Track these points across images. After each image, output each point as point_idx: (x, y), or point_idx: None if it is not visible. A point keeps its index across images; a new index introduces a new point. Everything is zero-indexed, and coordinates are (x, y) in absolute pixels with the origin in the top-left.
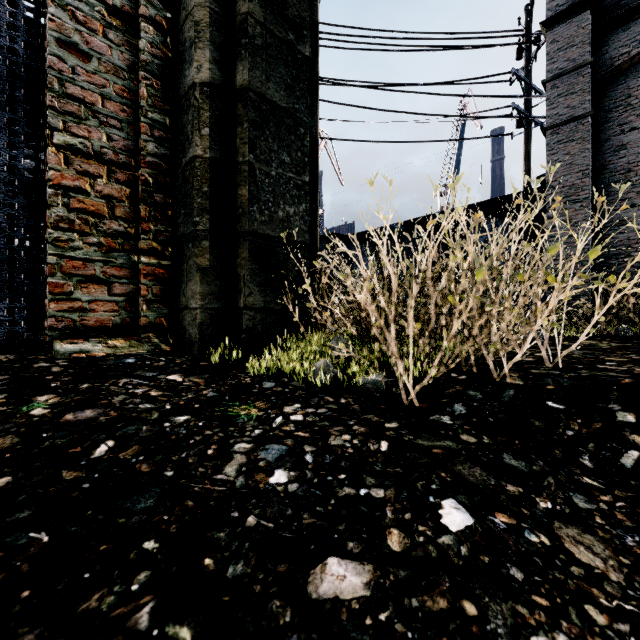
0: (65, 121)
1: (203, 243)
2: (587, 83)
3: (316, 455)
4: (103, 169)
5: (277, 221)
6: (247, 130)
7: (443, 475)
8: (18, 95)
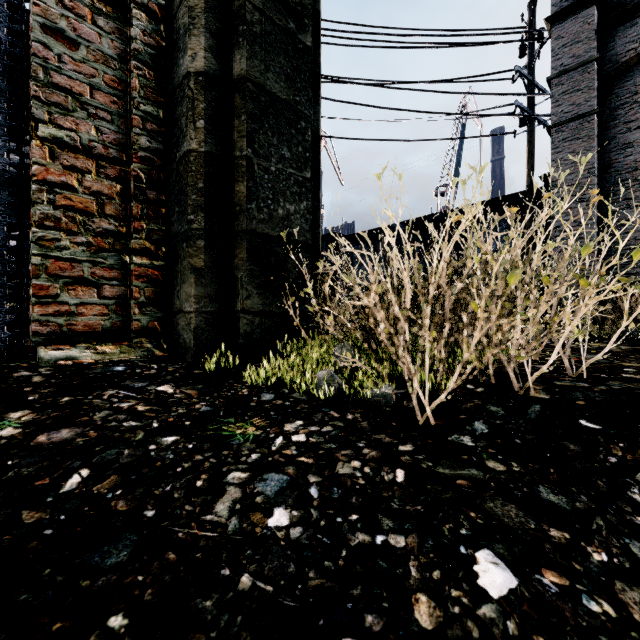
0: (50, 112)
1: (198, 243)
2: (593, 80)
3: (322, 488)
4: (92, 164)
5: (277, 219)
6: (245, 123)
7: (473, 515)
8: (0, 84)
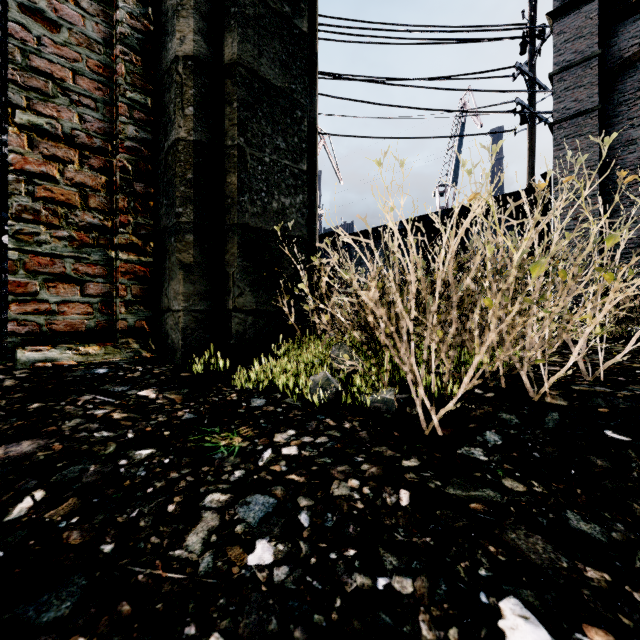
0: (29, 98)
1: (187, 237)
2: (596, 76)
3: (314, 513)
4: (74, 154)
5: (271, 213)
6: (237, 110)
7: (492, 550)
8: None
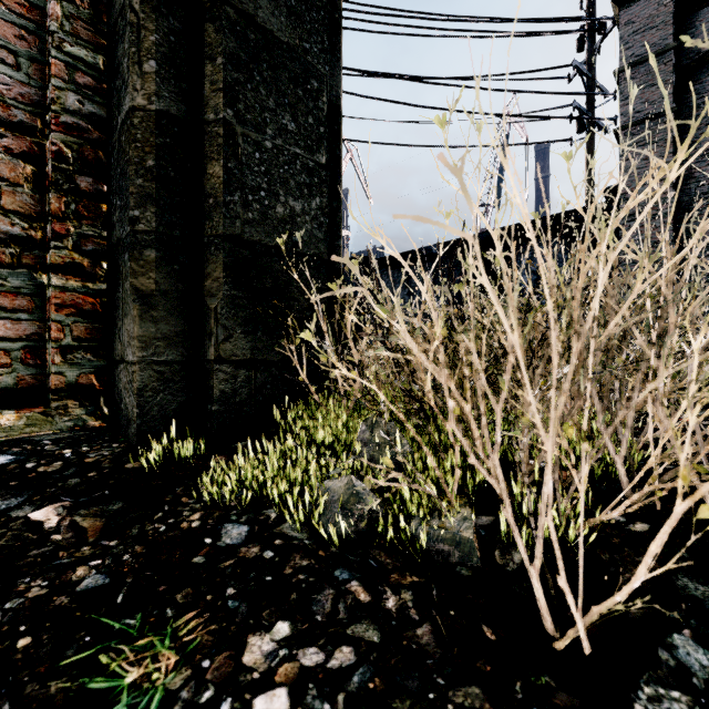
0: None
1: (146, 253)
2: (670, 72)
3: None
4: None
5: (274, 221)
6: (222, 68)
7: None
8: None
